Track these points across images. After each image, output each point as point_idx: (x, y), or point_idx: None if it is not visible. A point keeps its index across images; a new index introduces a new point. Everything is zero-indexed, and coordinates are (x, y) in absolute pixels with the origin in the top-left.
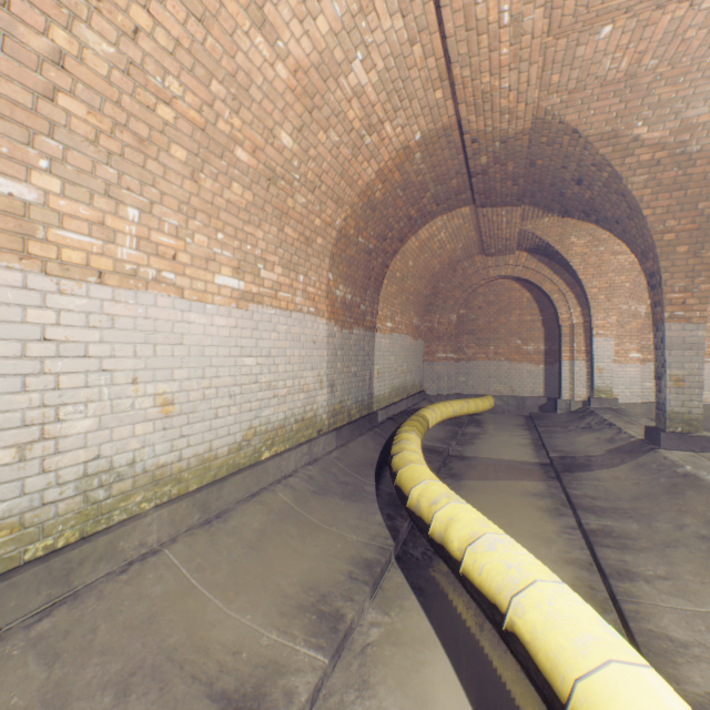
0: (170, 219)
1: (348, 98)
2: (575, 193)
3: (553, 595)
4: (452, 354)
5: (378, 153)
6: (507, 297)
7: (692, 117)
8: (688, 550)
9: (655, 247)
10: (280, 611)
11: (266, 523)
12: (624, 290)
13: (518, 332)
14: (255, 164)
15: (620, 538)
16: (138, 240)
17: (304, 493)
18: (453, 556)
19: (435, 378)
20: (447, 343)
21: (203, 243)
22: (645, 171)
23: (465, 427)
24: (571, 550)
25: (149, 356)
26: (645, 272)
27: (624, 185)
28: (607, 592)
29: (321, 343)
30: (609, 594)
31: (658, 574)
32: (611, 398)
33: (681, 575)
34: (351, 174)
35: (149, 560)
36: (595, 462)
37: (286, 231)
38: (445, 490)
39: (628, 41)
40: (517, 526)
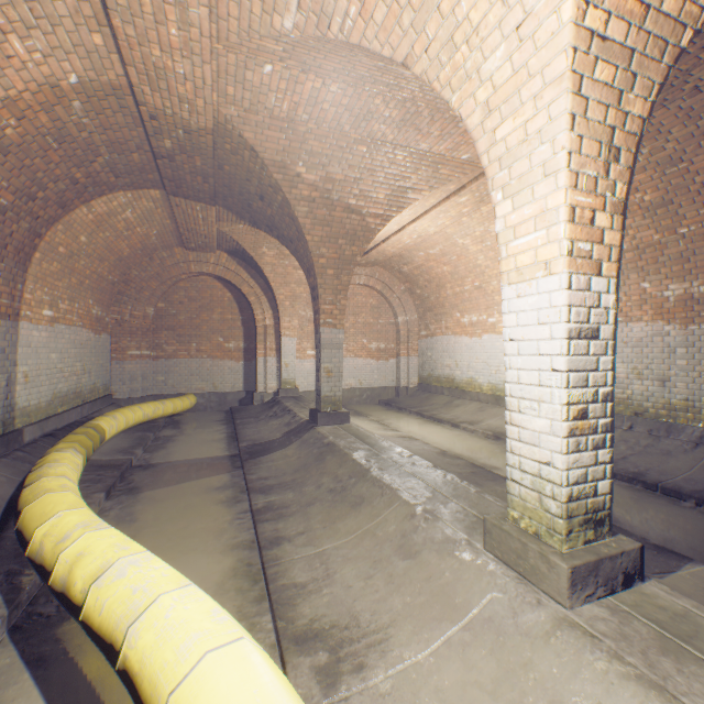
0: None
1: None
2: (261, 207)
3: (173, 604)
4: (149, 351)
5: (4, 73)
6: (210, 295)
7: (333, 173)
8: (322, 504)
9: (315, 267)
10: None
11: None
12: (303, 299)
13: (221, 330)
14: None
15: (279, 509)
16: None
17: None
18: (75, 602)
19: (127, 379)
20: (143, 339)
21: None
22: (307, 204)
23: (161, 431)
24: (240, 534)
25: None
26: (310, 286)
27: (293, 211)
28: (262, 563)
29: None
30: (262, 564)
31: (299, 531)
32: (295, 388)
33: (314, 526)
34: None
35: None
36: (275, 445)
37: None
38: (86, 518)
39: (286, 88)
40: (194, 527)
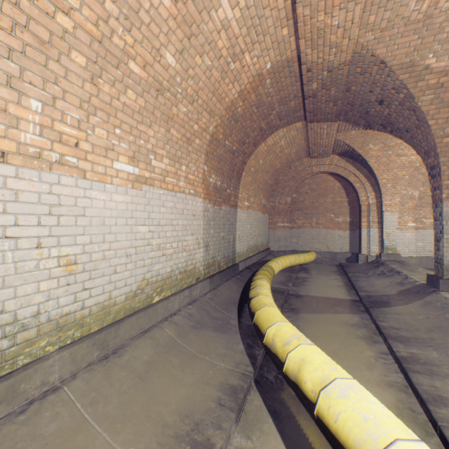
0: (72, 113)
1: (218, 29)
2: (377, 111)
3: None
4: (287, 224)
5: (240, 77)
6: (324, 186)
7: None
8: None
9: (436, 148)
10: (159, 442)
11: (154, 355)
12: (404, 180)
13: (332, 209)
14: (146, 77)
15: (427, 365)
16: (41, 127)
17: (185, 327)
18: (307, 396)
19: (276, 240)
20: (284, 216)
21: (103, 135)
22: (431, 92)
23: (297, 273)
24: (389, 374)
25: (53, 225)
26: (427, 166)
27: (415, 103)
28: (425, 415)
29: (198, 215)
30: (428, 417)
31: None
32: (396, 253)
33: None
34: (220, 92)
35: (48, 399)
36: (392, 299)
37: (172, 132)
38: (294, 332)
39: None
40: (344, 352)
